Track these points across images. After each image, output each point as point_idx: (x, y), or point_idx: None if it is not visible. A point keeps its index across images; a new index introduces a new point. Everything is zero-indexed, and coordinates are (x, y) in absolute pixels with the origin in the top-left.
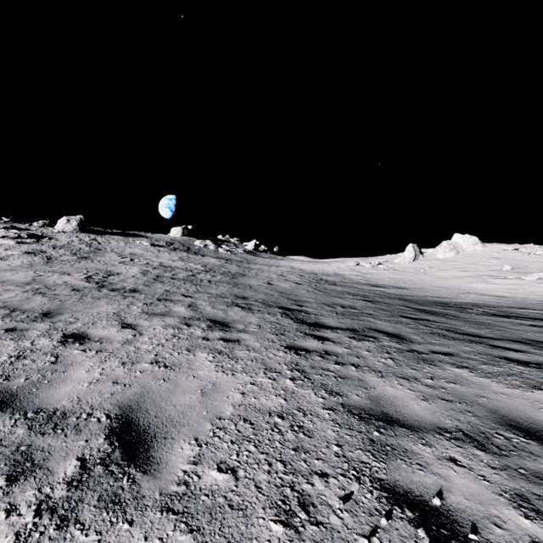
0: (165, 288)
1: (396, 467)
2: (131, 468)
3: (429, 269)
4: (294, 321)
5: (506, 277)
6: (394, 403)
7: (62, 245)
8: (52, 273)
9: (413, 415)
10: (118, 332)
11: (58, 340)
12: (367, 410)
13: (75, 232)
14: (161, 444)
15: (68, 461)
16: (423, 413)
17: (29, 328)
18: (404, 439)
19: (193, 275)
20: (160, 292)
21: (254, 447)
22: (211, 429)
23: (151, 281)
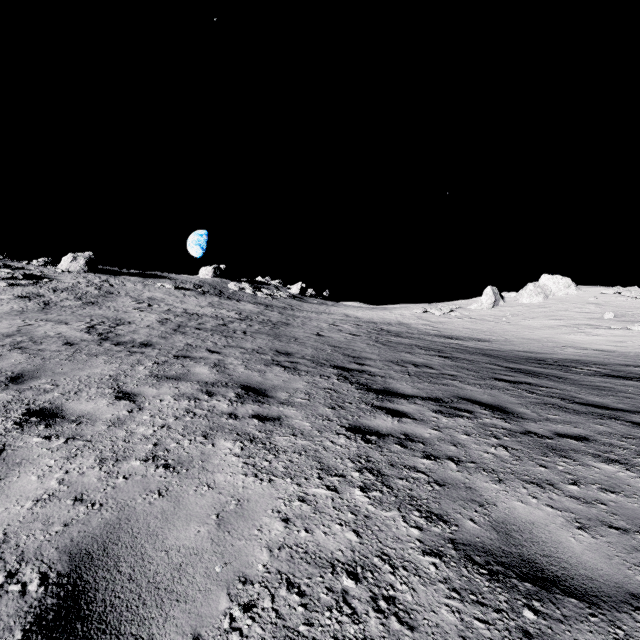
0: (187, 340)
1: None
2: None
3: (513, 317)
4: (356, 386)
5: (609, 326)
6: (535, 536)
7: (65, 288)
8: (45, 322)
9: (577, 564)
10: (108, 405)
11: (16, 420)
12: (497, 553)
13: (83, 272)
14: None
15: None
16: (592, 559)
17: None
18: (582, 627)
19: (224, 324)
20: (180, 346)
21: None
22: (227, 610)
23: (170, 332)
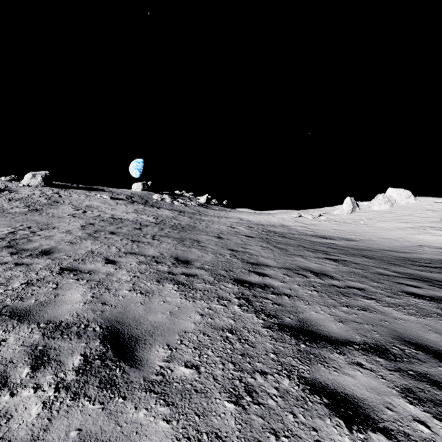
0: (93, 246)
1: None
2: None
3: (368, 220)
4: (263, 320)
5: None
6: None
7: (20, 198)
8: None
9: None
10: None
11: None
12: None
13: (40, 186)
14: None
15: None
16: None
17: None
18: None
19: (139, 228)
20: (79, 254)
21: None
22: None
23: (83, 237)
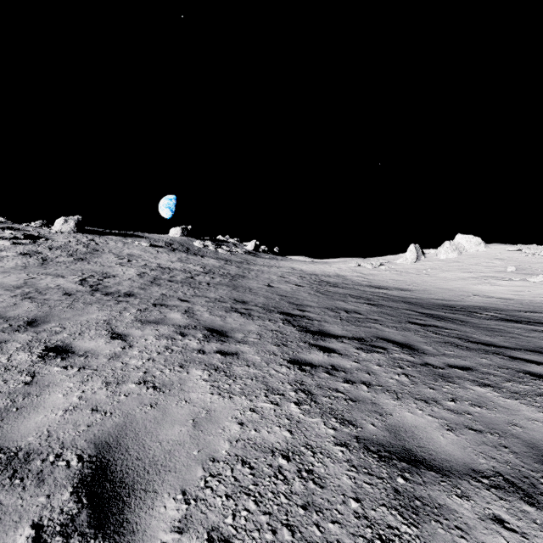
0: (162, 291)
1: (431, 534)
2: (99, 540)
3: (432, 270)
4: (297, 328)
5: (511, 278)
6: (415, 435)
7: (58, 246)
8: (45, 276)
9: (440, 452)
10: (106, 343)
11: (39, 354)
12: (386, 445)
13: (73, 232)
14: (140, 500)
15: (19, 530)
16: (452, 449)
17: (9, 340)
18: (434, 487)
19: (191, 277)
20: (156, 296)
21: (255, 504)
22: (202, 477)
23: (147, 284)
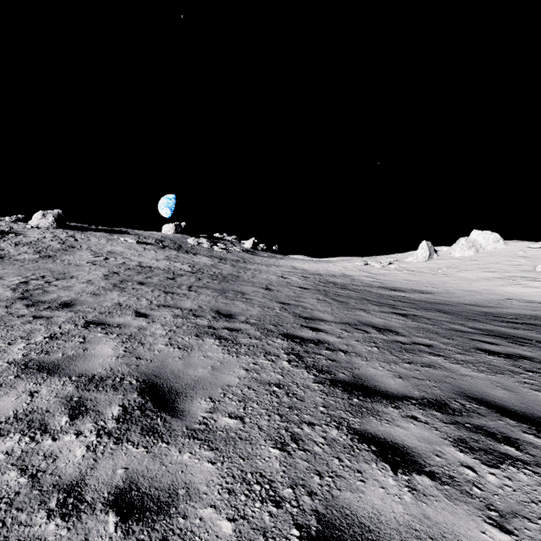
0: (120, 298)
1: None
2: None
3: (448, 269)
4: (314, 375)
5: None
6: None
7: (28, 242)
8: None
9: None
10: None
11: None
12: None
13: (52, 227)
14: None
15: None
16: None
17: None
18: None
19: (172, 278)
20: (105, 307)
21: None
22: None
23: (108, 287)
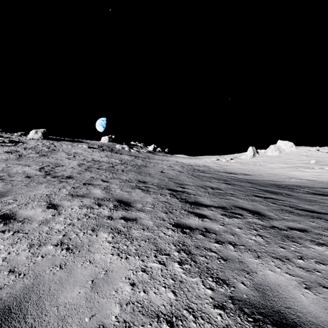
0: (91, 175)
1: None
2: None
3: (263, 162)
4: (179, 200)
5: (313, 167)
6: (280, 294)
7: (30, 147)
8: (17, 165)
9: (306, 313)
10: (42, 212)
11: None
12: (258, 306)
13: (41, 139)
14: None
15: None
16: (315, 310)
17: None
18: None
19: (112, 166)
20: (87, 178)
21: None
22: None
23: (83, 170)
